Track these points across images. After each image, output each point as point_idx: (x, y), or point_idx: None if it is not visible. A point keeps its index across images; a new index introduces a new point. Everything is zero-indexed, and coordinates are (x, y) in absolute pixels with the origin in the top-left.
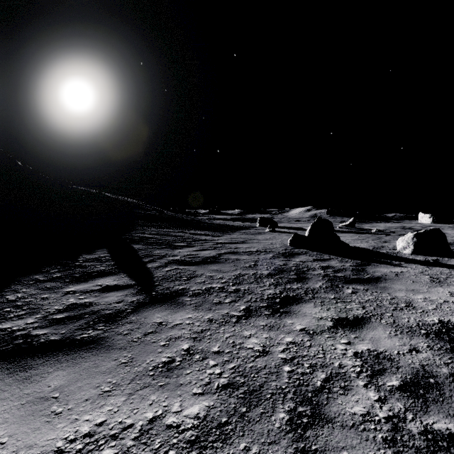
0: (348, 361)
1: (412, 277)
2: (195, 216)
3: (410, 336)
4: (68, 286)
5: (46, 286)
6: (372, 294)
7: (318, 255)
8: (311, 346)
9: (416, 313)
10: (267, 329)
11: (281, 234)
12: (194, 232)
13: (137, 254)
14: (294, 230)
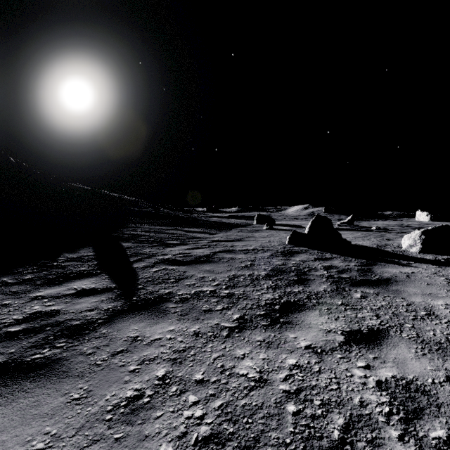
0: (371, 395)
1: (425, 278)
2: (192, 213)
3: (442, 356)
4: (38, 289)
5: (12, 290)
6: (384, 298)
7: (319, 254)
8: (321, 372)
9: (441, 324)
10: (264, 346)
11: (279, 231)
12: (188, 229)
13: (124, 252)
14: (292, 228)
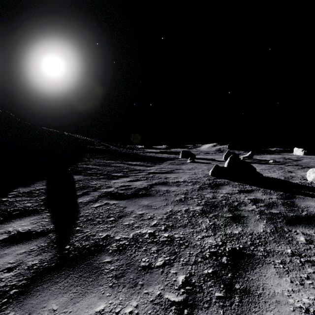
0: None
1: None
2: (133, 149)
3: None
4: None
5: None
6: None
7: (240, 186)
8: None
9: None
10: None
11: (200, 164)
12: (130, 163)
13: (73, 185)
14: (209, 161)
